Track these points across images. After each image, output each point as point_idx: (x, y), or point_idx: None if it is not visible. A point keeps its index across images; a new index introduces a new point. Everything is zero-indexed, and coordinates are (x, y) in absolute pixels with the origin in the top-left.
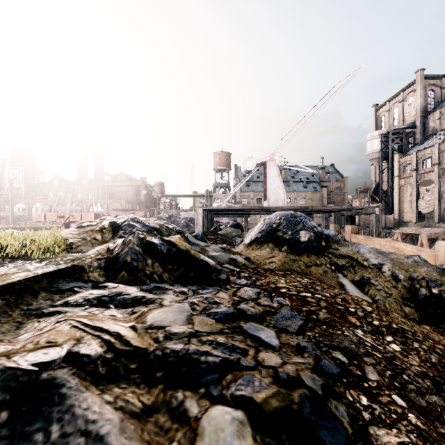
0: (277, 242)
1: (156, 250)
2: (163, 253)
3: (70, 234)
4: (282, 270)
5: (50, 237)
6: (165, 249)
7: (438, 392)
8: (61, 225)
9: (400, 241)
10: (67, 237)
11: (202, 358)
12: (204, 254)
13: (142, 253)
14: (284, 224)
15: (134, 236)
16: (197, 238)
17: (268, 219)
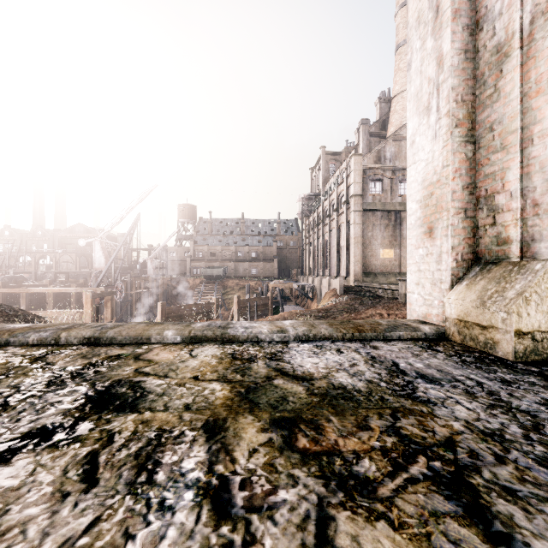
0: None
1: None
2: None
3: None
4: None
5: None
6: None
7: None
8: None
9: (75, 285)
10: None
11: None
12: None
13: None
14: None
15: None
16: None
17: None
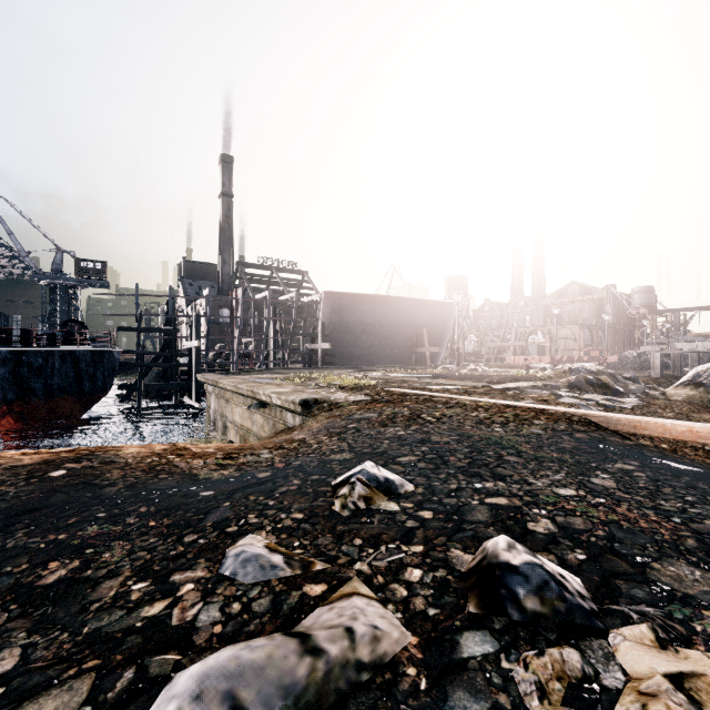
0: (696, 385)
1: (591, 382)
2: (594, 383)
3: (549, 373)
4: (681, 401)
5: (542, 374)
6: (595, 382)
7: (659, 417)
8: (523, 365)
9: None
10: (548, 374)
11: (592, 399)
12: (625, 388)
13: (584, 382)
14: (708, 372)
15: (580, 375)
16: (630, 379)
17: (701, 367)
